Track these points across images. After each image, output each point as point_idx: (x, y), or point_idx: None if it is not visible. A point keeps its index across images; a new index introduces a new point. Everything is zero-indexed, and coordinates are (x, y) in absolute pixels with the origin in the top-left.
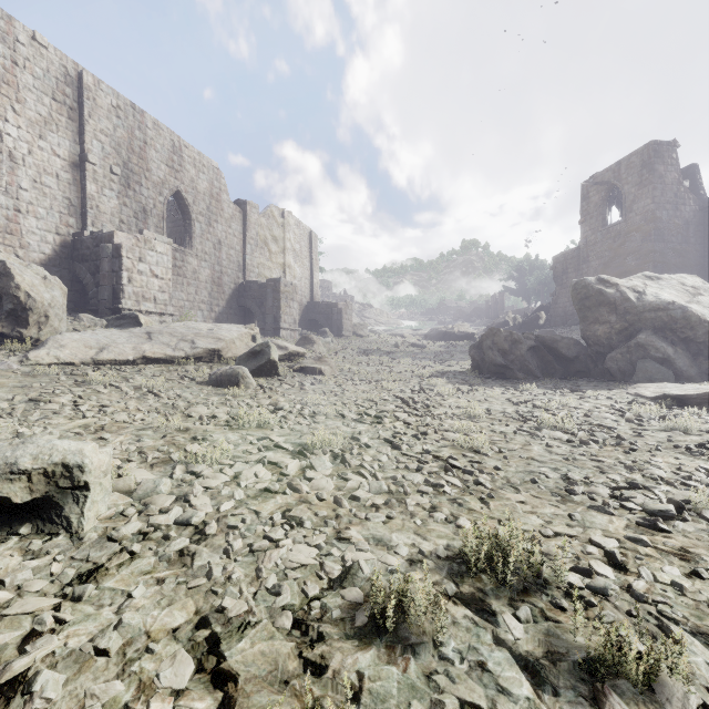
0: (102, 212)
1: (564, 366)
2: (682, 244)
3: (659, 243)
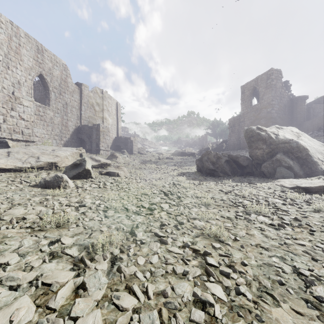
0: None
1: (241, 169)
2: (283, 114)
3: (274, 114)
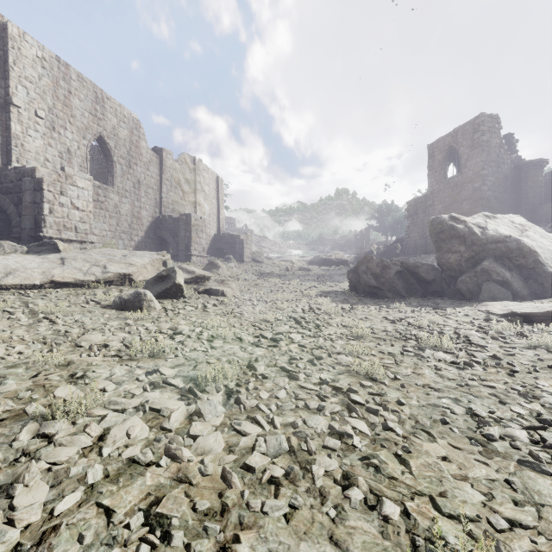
0: (27, 150)
1: (423, 287)
2: (502, 193)
3: (486, 192)
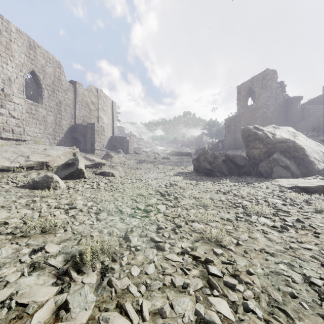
0: None
1: (238, 169)
2: (278, 115)
3: (269, 114)
